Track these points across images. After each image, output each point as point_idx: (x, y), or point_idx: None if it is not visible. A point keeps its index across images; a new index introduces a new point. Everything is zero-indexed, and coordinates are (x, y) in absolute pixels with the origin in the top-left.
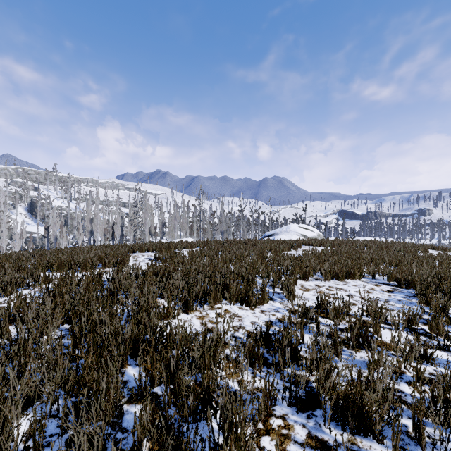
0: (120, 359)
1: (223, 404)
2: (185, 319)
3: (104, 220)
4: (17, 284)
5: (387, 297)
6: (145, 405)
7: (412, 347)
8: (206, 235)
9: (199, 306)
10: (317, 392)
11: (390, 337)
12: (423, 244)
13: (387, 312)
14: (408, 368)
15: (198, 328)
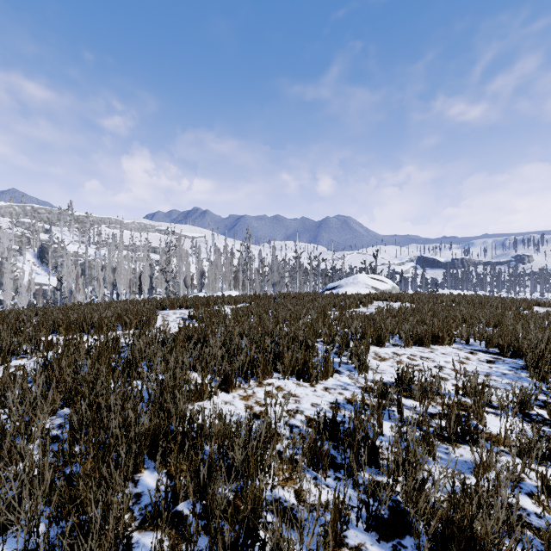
0: (130, 464)
1: (274, 548)
2: (225, 400)
3: (130, 269)
4: (10, 352)
5: (488, 369)
6: (161, 540)
7: (531, 443)
8: (254, 288)
9: (244, 381)
10: (405, 511)
11: (497, 426)
12: (526, 299)
13: (492, 392)
14: (527, 472)
15: (241, 412)
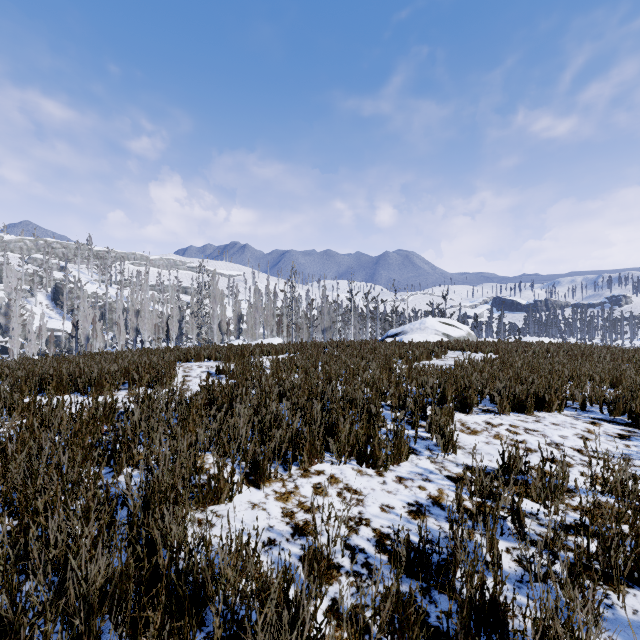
0: None
1: None
2: (253, 501)
3: (155, 313)
4: None
5: (625, 448)
6: None
7: None
8: (300, 334)
9: (282, 468)
10: None
11: None
12: (638, 348)
13: None
14: None
15: (276, 523)
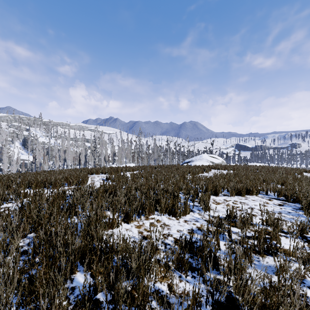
0: (68, 270)
1: None
2: (126, 228)
3: (73, 151)
4: (2, 199)
5: (279, 209)
6: None
7: (309, 255)
8: (143, 162)
9: (137, 217)
10: (236, 299)
11: (287, 244)
12: (298, 168)
13: (283, 223)
14: (307, 273)
15: (136, 235)
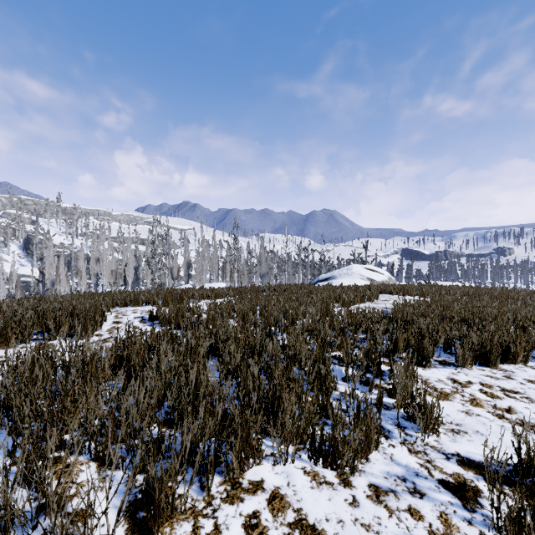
0: None
1: None
2: None
3: (114, 261)
4: None
5: None
6: None
7: None
8: (241, 279)
9: (198, 484)
10: None
11: None
12: None
13: None
14: None
15: None
